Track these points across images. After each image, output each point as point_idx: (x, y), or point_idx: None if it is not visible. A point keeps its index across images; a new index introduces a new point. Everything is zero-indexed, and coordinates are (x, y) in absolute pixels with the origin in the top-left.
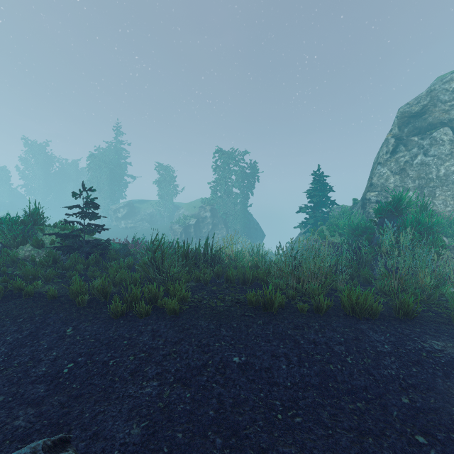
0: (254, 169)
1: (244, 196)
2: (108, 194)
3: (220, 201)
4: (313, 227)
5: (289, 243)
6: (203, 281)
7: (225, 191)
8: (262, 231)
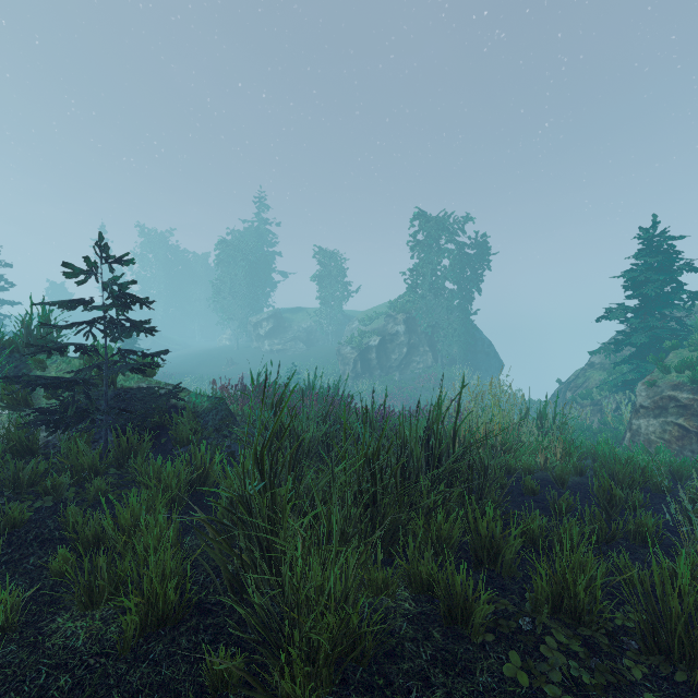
0: (484, 246)
1: (466, 295)
2: (246, 299)
3: (423, 306)
4: (638, 352)
5: (559, 382)
6: (451, 604)
7: (432, 288)
8: (498, 358)
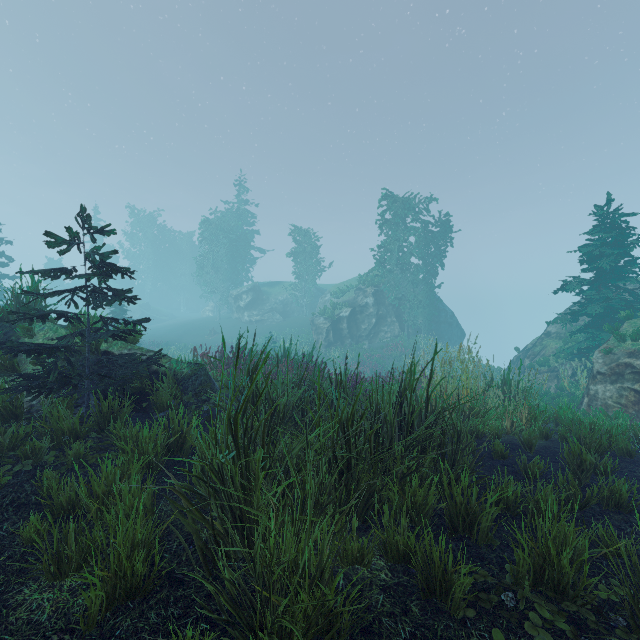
0: (447, 224)
1: (430, 270)
2: (227, 274)
3: (390, 279)
4: (593, 322)
5: (517, 350)
6: (429, 577)
7: (398, 263)
8: (459, 328)
